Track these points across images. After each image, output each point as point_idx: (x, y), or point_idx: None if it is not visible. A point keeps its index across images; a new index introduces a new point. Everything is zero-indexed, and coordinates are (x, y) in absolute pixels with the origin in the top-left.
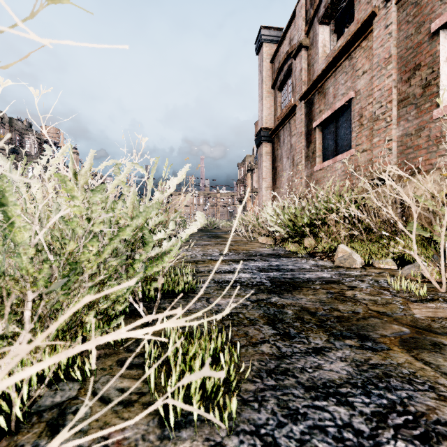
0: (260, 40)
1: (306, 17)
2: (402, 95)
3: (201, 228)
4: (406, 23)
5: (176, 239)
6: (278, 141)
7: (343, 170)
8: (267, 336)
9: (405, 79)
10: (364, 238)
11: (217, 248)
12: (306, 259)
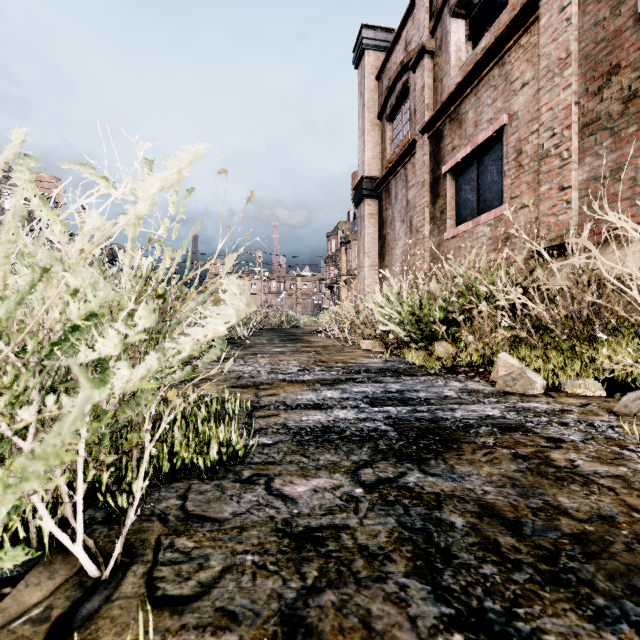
0: (360, 45)
1: (431, 8)
2: (588, 116)
3: (273, 327)
4: (594, 1)
5: (160, 356)
6: (387, 196)
7: (491, 237)
8: (426, 634)
9: (593, 91)
10: (537, 343)
11: (295, 360)
12: (445, 378)
